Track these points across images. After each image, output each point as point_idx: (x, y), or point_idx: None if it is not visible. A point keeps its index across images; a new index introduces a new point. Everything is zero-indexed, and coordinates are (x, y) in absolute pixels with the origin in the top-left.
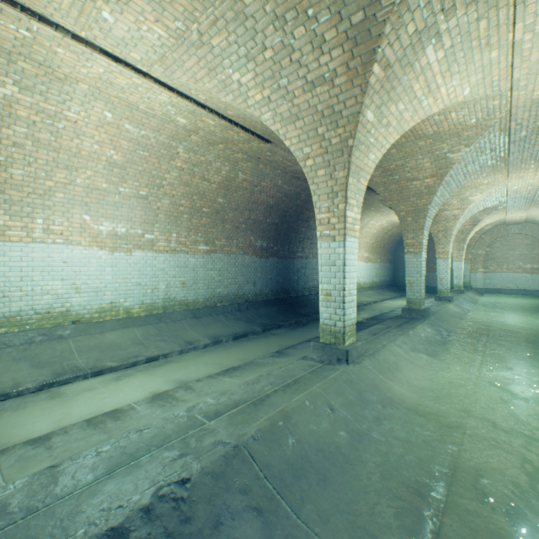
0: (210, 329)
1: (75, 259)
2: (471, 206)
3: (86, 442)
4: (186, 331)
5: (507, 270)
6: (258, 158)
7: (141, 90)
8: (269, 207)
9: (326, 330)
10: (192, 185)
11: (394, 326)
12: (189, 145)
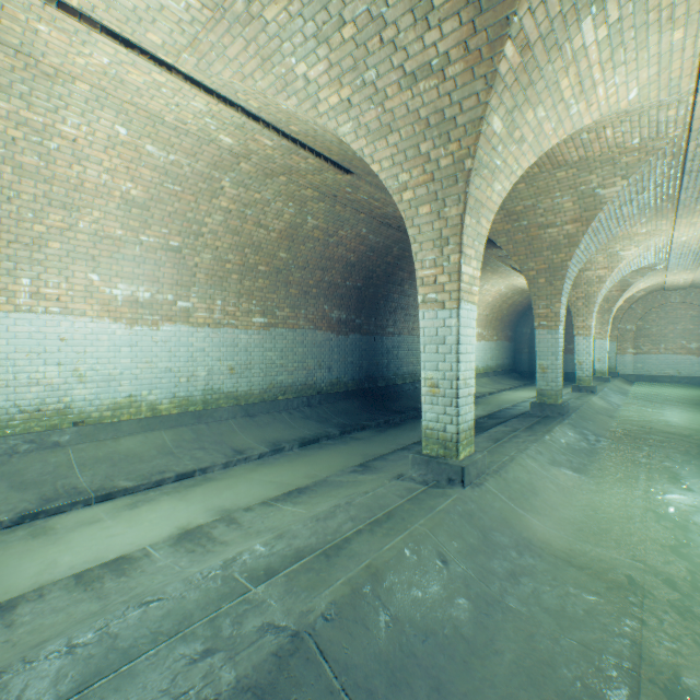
0: (268, 432)
1: (77, 336)
2: (622, 265)
3: (66, 616)
4: (235, 435)
5: (665, 351)
6: (335, 196)
7: (165, 92)
8: (350, 265)
9: (431, 437)
10: (243, 234)
11: (523, 428)
12: (237, 176)
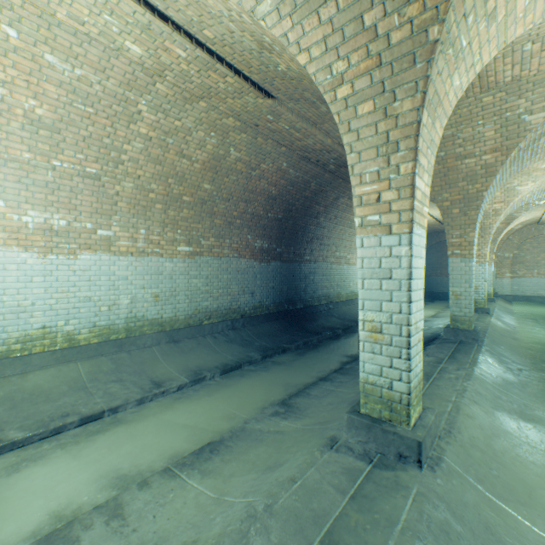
0: (191, 358)
1: None
2: (517, 199)
3: None
4: (156, 363)
5: (538, 275)
6: (256, 126)
7: None
8: (271, 198)
9: (372, 394)
10: (166, 163)
11: (446, 358)
12: (154, 99)
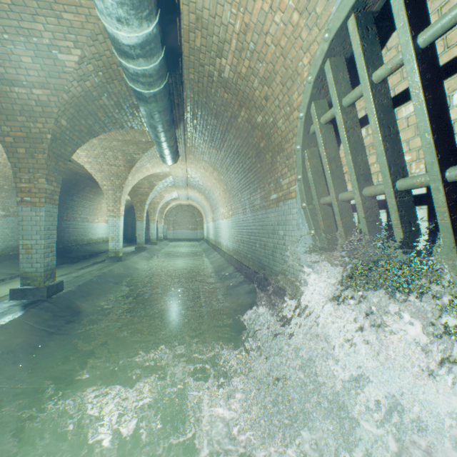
0: (15, 268)
1: None
2: (165, 198)
3: None
4: None
5: (183, 229)
6: None
7: None
8: None
9: (112, 251)
10: (2, 172)
11: (133, 253)
12: None
